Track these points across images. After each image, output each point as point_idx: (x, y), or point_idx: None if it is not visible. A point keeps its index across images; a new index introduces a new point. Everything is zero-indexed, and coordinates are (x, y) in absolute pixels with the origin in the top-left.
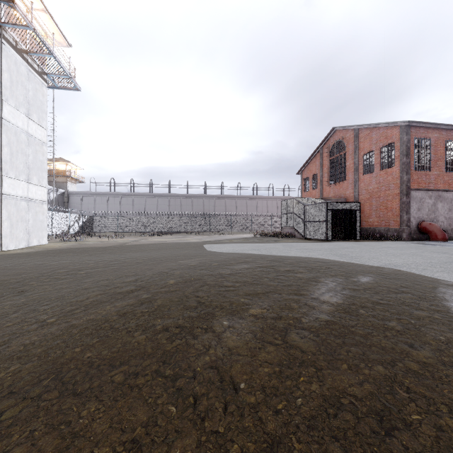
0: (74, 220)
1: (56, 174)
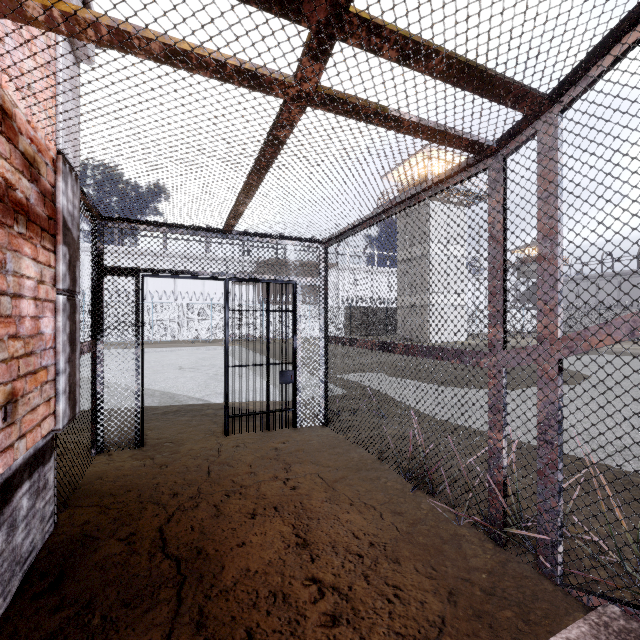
0: (530, 317)
1: (529, 262)
